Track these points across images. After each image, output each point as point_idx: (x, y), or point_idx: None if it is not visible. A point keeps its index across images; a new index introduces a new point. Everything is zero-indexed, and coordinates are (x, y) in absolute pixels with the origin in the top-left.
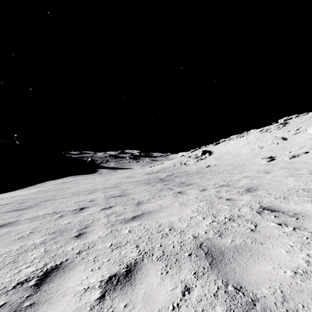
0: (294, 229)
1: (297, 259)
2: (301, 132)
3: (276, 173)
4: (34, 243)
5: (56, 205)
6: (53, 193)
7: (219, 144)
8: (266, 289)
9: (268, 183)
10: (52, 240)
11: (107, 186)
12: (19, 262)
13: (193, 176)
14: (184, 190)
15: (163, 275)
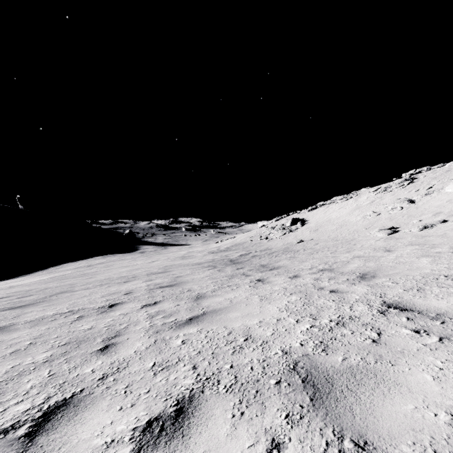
0: (441, 340)
1: (452, 391)
2: (435, 191)
3: (402, 252)
4: (34, 361)
5: (74, 301)
6: (72, 282)
7: (316, 209)
8: (408, 446)
9: (392, 266)
10: (62, 356)
11: (151, 271)
12: (6, 393)
13: (279, 255)
14: (265, 277)
15: (235, 419)
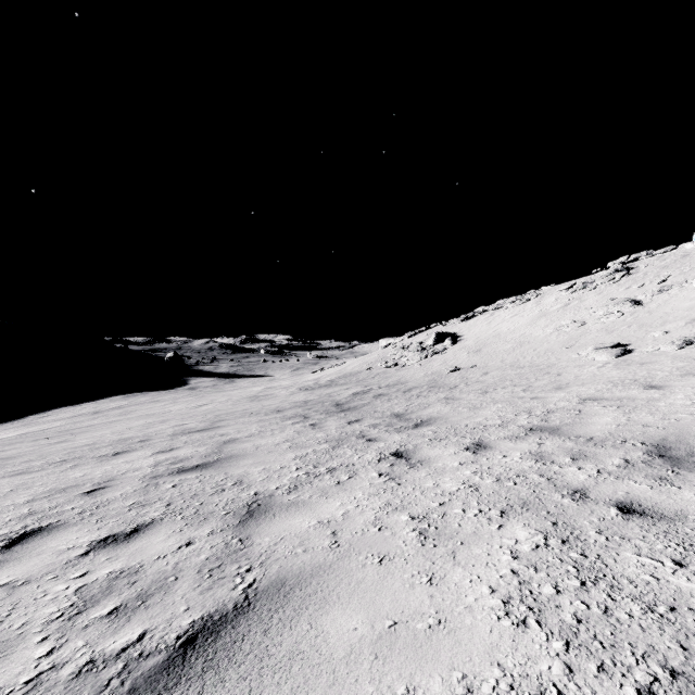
0: None
1: None
2: (675, 286)
3: (693, 389)
4: None
5: None
6: (17, 452)
7: (472, 318)
8: None
9: None
10: None
11: (185, 426)
12: None
13: (423, 395)
14: (411, 447)
15: None
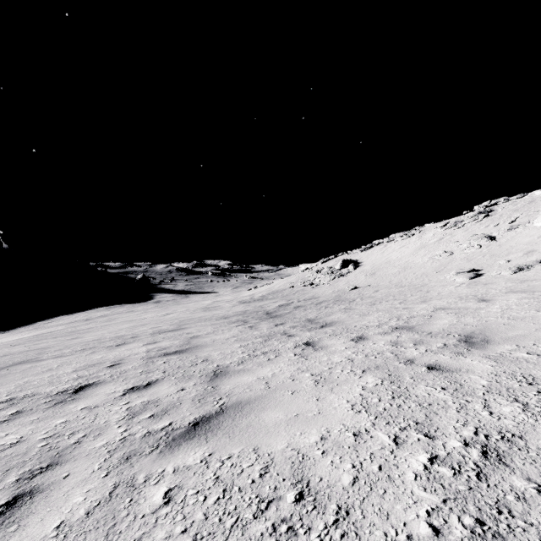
0: None
1: None
2: (521, 226)
3: (507, 302)
4: None
5: (29, 378)
6: (47, 344)
7: (370, 248)
8: None
9: (505, 323)
10: None
11: (160, 328)
12: None
13: (329, 306)
14: (317, 339)
15: None
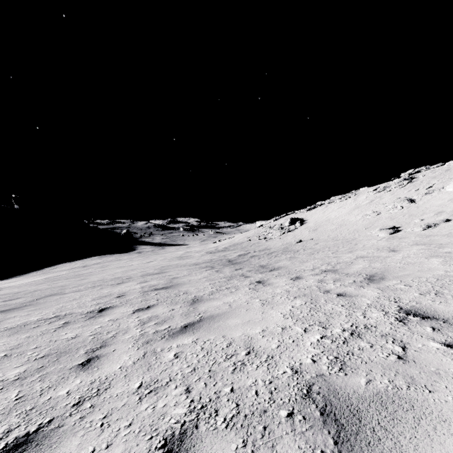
0: None
1: None
2: (436, 191)
3: (408, 252)
4: (3, 379)
5: (63, 304)
6: (64, 283)
7: (314, 208)
8: None
9: (400, 267)
10: (37, 373)
11: (147, 272)
12: None
13: (278, 256)
14: (266, 279)
15: None
